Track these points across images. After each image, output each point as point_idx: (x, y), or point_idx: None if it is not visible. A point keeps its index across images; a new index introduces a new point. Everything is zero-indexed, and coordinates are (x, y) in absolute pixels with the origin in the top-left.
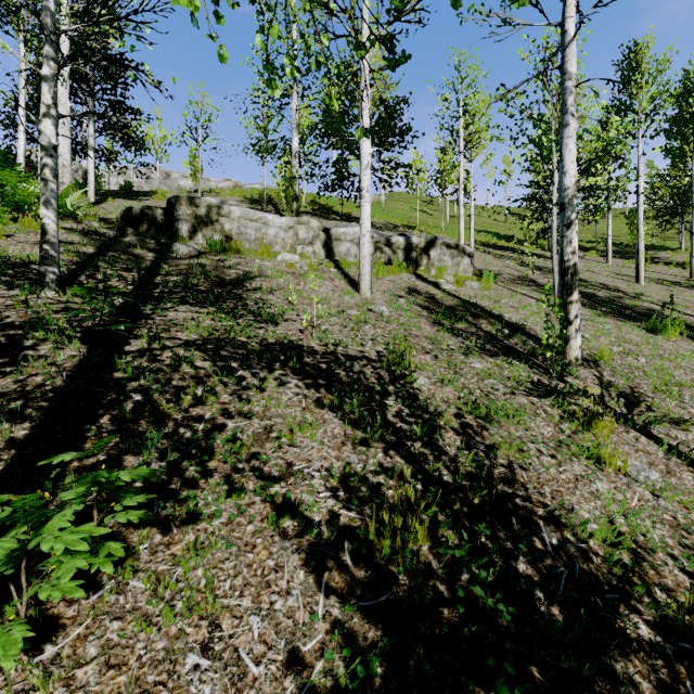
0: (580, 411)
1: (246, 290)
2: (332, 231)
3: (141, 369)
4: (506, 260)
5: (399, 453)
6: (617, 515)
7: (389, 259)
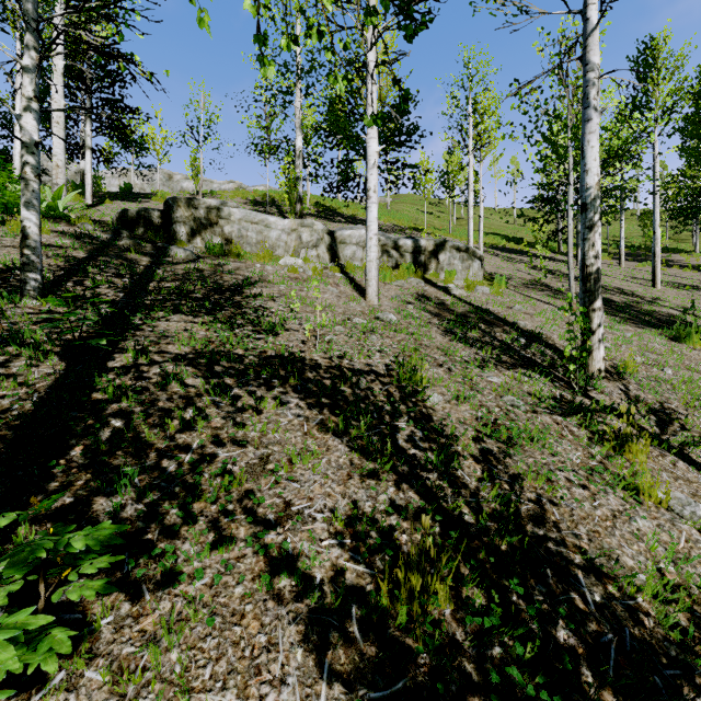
0: (611, 433)
1: (245, 296)
2: (337, 234)
3: (124, 388)
4: (517, 264)
5: (413, 487)
6: (665, 561)
7: (397, 263)
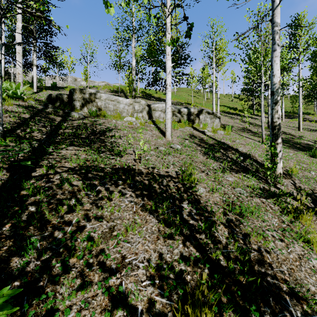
0: (292, 209)
1: (107, 136)
2: (151, 106)
3: (39, 187)
4: (235, 119)
5: (192, 244)
6: None
7: (180, 119)
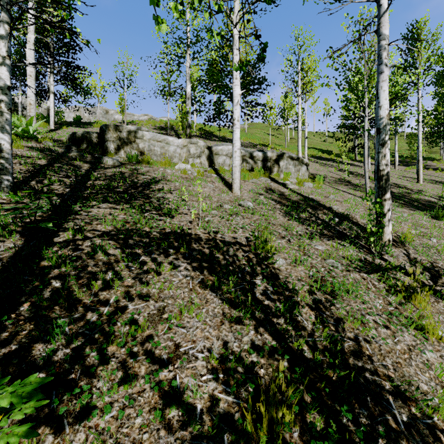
0: (402, 287)
1: (152, 190)
2: (213, 148)
3: (64, 257)
4: (329, 167)
5: (267, 330)
6: None
7: (252, 167)
